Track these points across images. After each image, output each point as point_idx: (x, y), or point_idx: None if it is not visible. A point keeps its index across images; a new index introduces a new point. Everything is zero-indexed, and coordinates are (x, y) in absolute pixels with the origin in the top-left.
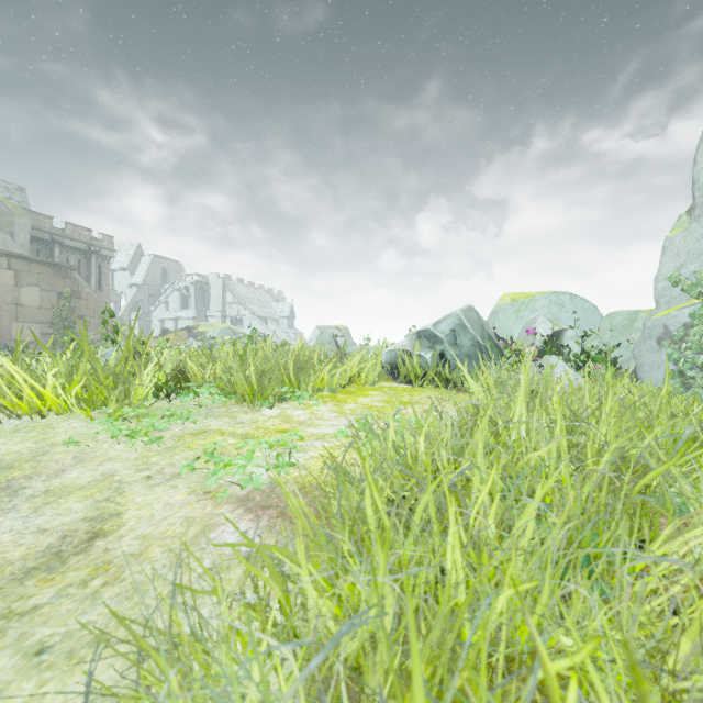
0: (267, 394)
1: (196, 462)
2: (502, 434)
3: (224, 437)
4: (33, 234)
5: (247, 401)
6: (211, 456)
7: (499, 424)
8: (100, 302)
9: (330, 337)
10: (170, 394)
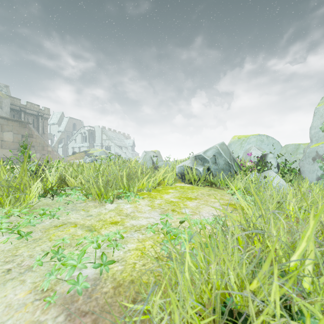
0: (109, 195)
1: (48, 254)
2: (267, 242)
3: (75, 229)
4: (11, 107)
5: (97, 199)
6: (56, 253)
7: (278, 249)
8: (42, 139)
9: (149, 158)
10: (54, 194)
